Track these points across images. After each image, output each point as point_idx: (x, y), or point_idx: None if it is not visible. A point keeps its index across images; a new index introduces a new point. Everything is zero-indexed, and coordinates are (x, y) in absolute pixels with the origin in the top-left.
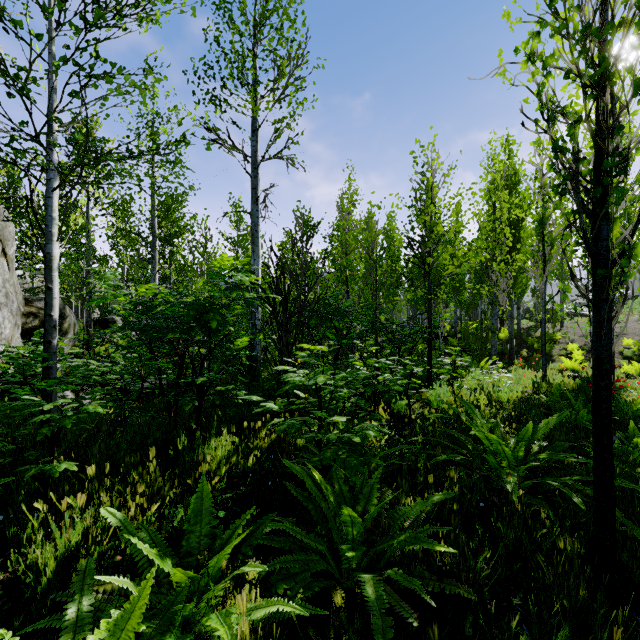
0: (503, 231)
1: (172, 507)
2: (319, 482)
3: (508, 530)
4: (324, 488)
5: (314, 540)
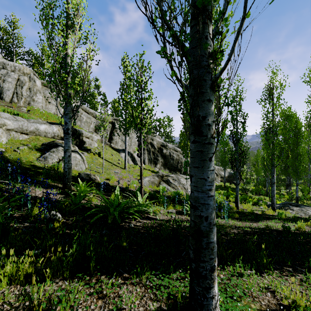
0: None
1: None
2: None
3: None
4: None
5: None
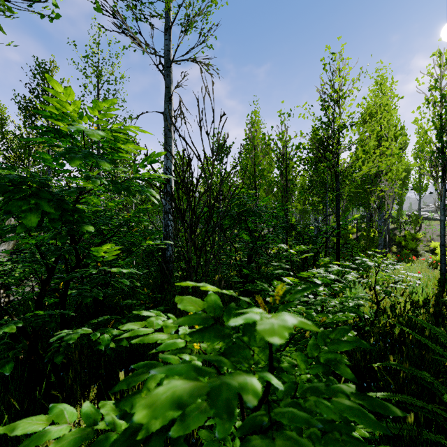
0: (390, 145)
1: None
2: None
3: None
4: None
5: None
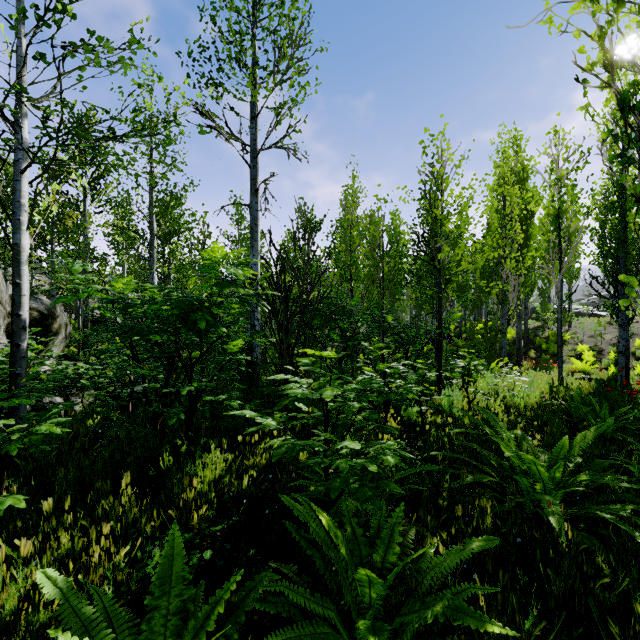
0: (514, 227)
1: (148, 546)
2: (327, 528)
3: (556, 576)
4: (333, 536)
5: (321, 603)
